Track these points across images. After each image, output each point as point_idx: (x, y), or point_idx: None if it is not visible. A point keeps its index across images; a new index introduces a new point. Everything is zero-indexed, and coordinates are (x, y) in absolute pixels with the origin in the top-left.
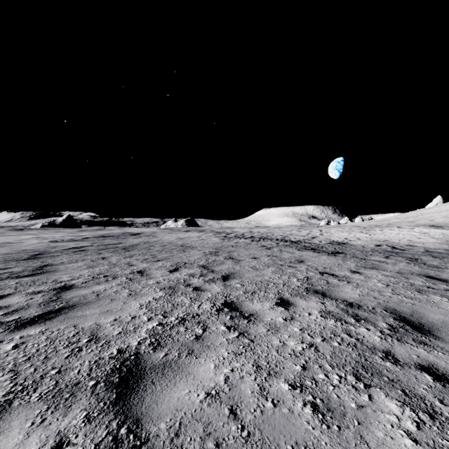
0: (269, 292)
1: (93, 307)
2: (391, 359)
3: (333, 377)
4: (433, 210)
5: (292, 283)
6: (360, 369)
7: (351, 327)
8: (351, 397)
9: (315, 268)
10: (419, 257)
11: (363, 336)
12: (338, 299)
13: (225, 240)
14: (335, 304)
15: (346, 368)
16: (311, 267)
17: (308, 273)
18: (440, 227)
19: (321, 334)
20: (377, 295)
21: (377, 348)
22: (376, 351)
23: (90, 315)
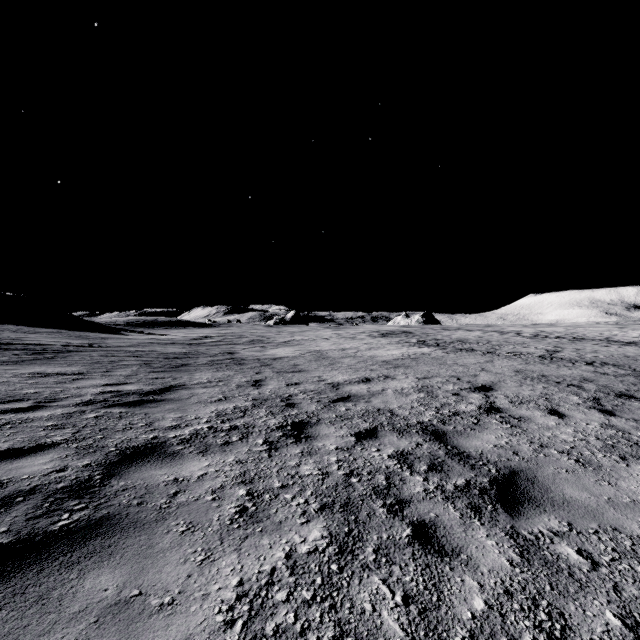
0: None
1: (558, 358)
2: None
3: None
4: None
5: None
6: None
7: None
8: None
9: None
10: None
11: None
12: None
13: (535, 339)
14: None
15: None
16: None
17: None
18: None
19: None
20: None
21: None
22: None
23: (565, 359)
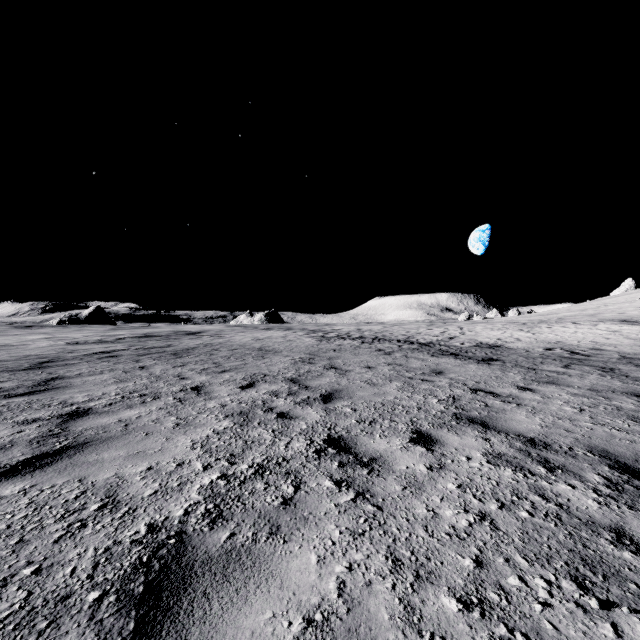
0: (397, 420)
1: (116, 446)
2: (630, 545)
3: (536, 584)
4: (622, 299)
5: (431, 407)
6: (580, 565)
7: (543, 483)
8: (579, 629)
9: (462, 382)
10: (614, 366)
11: (566, 499)
12: (509, 432)
13: (323, 341)
14: (507, 442)
15: (555, 564)
16: (455, 381)
17: (453, 391)
18: (637, 323)
19: (496, 496)
20: (570, 426)
21: (598, 522)
22: (598, 529)
23: (110, 460)
